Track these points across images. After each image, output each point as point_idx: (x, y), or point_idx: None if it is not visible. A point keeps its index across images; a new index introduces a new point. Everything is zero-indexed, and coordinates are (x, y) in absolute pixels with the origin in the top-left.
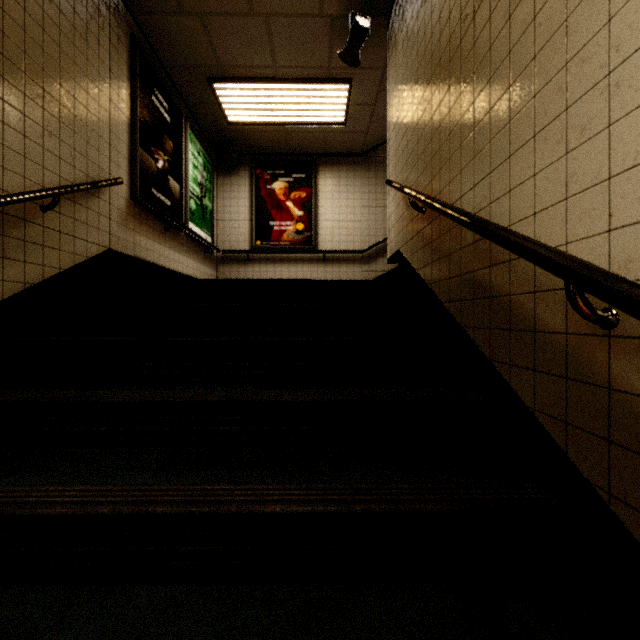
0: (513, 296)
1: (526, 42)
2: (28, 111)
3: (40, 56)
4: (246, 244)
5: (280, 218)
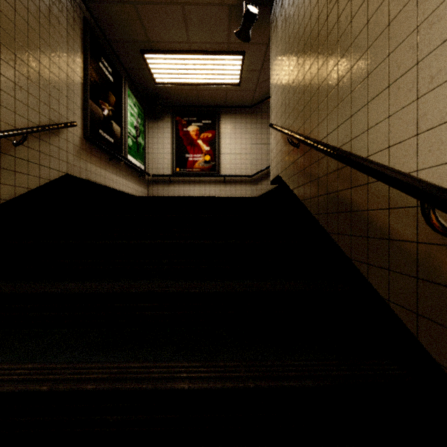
0: (370, 211)
1: (381, 13)
2: (3, 70)
3: (12, 30)
4: (169, 170)
5: (193, 152)
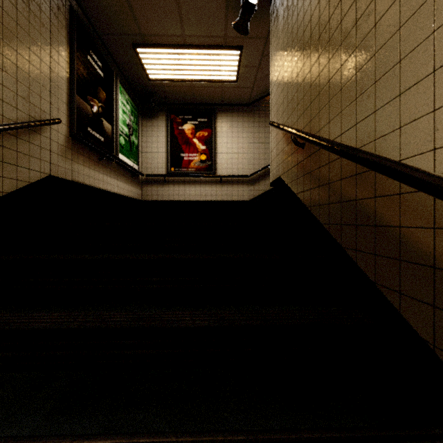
0: (404, 228)
1: None
2: None
3: None
4: (163, 170)
5: (188, 151)
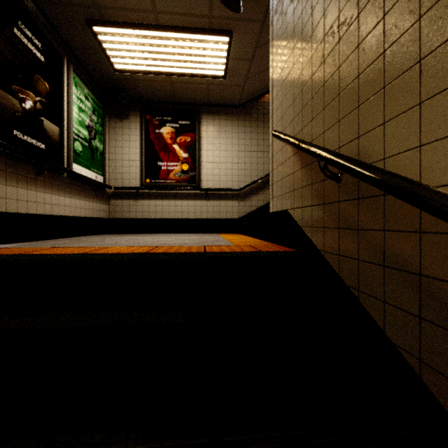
0: None
1: None
2: None
3: None
4: (137, 181)
5: (167, 159)
